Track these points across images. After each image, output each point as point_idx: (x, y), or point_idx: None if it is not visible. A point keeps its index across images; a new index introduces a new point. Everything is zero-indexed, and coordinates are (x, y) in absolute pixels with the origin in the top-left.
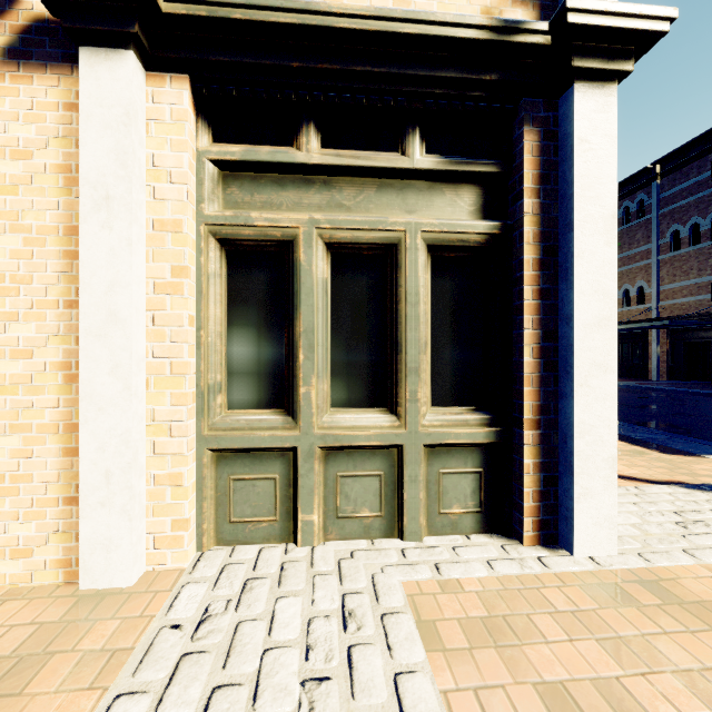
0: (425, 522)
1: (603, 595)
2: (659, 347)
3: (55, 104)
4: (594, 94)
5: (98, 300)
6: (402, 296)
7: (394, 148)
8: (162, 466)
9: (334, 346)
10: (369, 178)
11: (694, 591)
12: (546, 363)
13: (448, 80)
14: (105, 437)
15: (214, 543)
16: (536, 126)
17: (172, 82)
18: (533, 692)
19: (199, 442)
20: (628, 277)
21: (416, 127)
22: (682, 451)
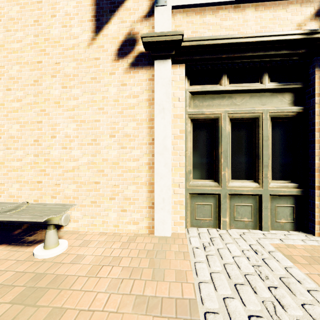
0: (269, 224)
1: None
2: None
3: (145, 79)
4: None
5: (160, 142)
6: (260, 137)
7: (257, 81)
8: (176, 198)
9: (231, 156)
10: (247, 93)
11: None
12: None
13: (283, 54)
14: (162, 187)
15: (189, 226)
16: None
17: (180, 67)
18: None
19: (186, 190)
20: None
21: (267, 72)
22: None
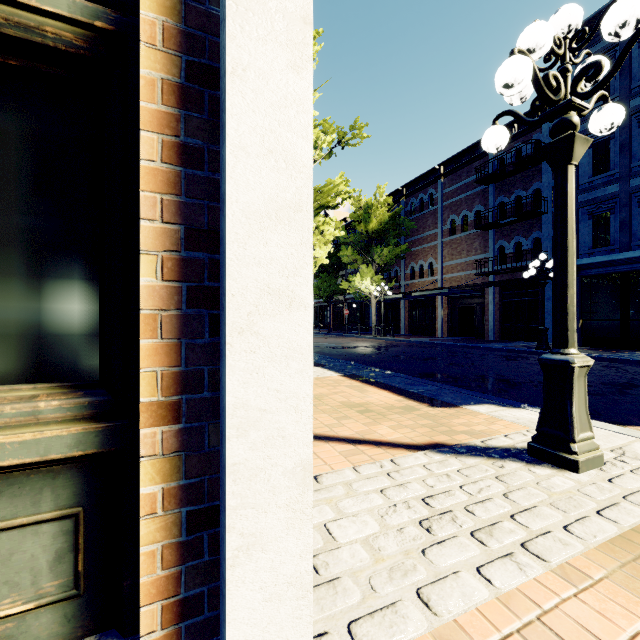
0: None
1: None
2: (442, 311)
3: None
4: None
5: None
6: None
7: None
8: None
9: None
10: None
11: None
12: (194, 290)
13: None
14: None
15: None
16: None
17: None
18: None
19: None
20: (422, 254)
21: None
22: (447, 402)
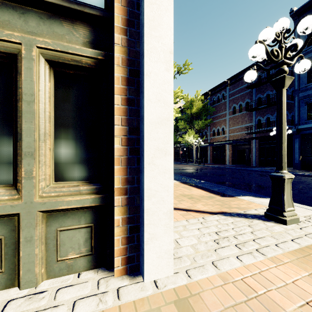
0: (44, 269)
1: None
2: (229, 151)
3: None
4: None
5: None
6: (21, 96)
7: None
8: None
9: None
10: None
11: (209, 301)
12: (132, 149)
13: None
14: None
15: None
16: None
17: None
18: None
19: None
20: (219, 124)
21: None
22: (229, 195)
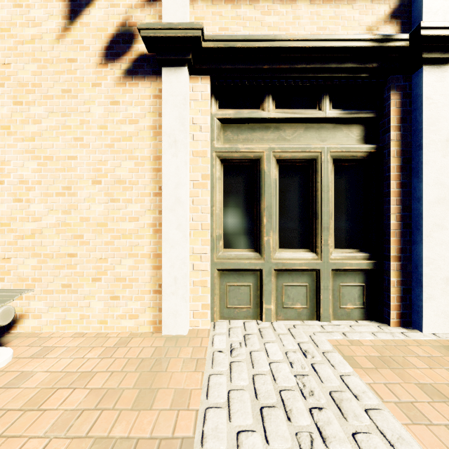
0: (331, 312)
1: (444, 351)
2: None
3: (149, 95)
4: (435, 71)
5: (171, 192)
6: (319, 187)
7: (314, 106)
8: (197, 276)
9: (279, 215)
10: (300, 123)
11: None
12: (404, 224)
13: (348, 69)
14: (174, 260)
15: (218, 318)
16: (398, 90)
17: (202, 80)
18: (414, 388)
19: (212, 265)
20: None
21: (327, 94)
22: None
